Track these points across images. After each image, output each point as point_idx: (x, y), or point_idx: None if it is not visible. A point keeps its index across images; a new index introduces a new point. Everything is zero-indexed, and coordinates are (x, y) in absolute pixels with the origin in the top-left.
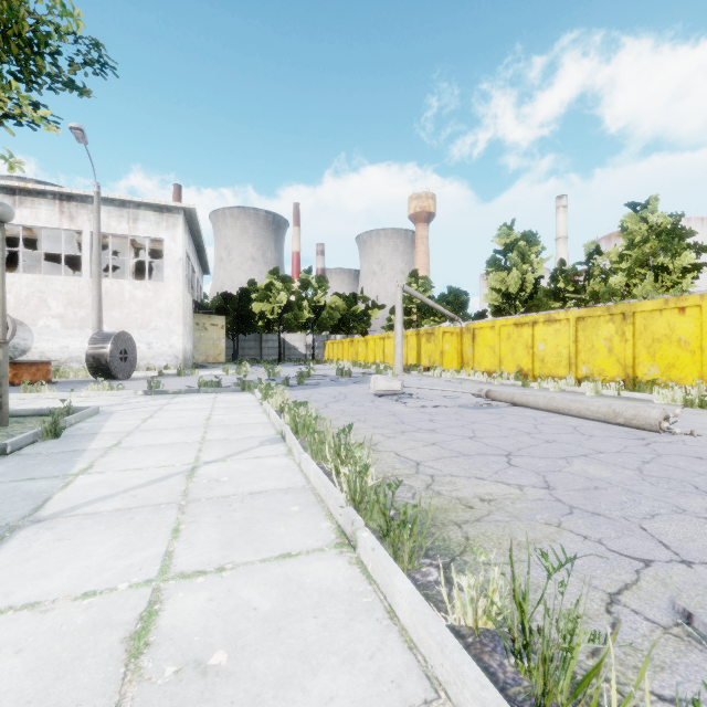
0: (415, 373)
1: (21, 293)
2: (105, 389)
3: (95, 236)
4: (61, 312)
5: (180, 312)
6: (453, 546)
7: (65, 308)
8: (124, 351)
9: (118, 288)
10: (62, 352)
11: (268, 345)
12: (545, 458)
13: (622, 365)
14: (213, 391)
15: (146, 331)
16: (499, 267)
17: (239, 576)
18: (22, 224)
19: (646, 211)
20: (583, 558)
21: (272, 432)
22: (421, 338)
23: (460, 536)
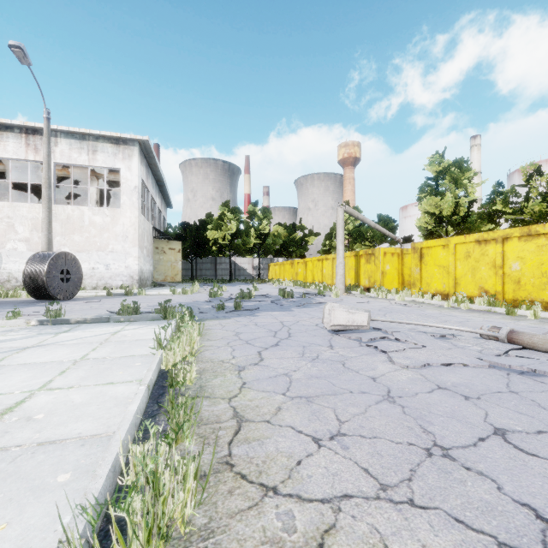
0: (358, 294)
1: None
2: None
3: (45, 160)
4: (27, 236)
5: (135, 235)
6: None
7: (31, 232)
8: (67, 272)
9: (79, 214)
10: None
11: (222, 267)
12: None
13: None
14: (127, 320)
15: (104, 254)
16: (432, 193)
17: None
18: None
19: None
20: None
21: (55, 536)
22: (360, 259)
23: None
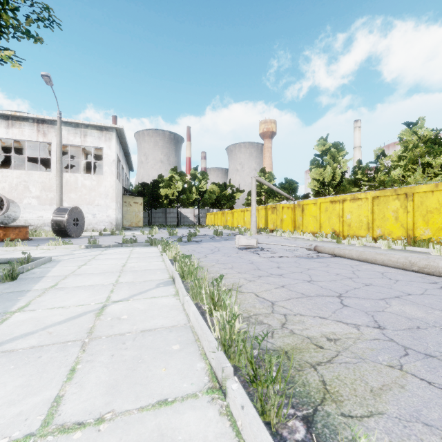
0: (264, 234)
1: (12, 182)
2: (60, 244)
3: (58, 145)
4: (38, 194)
5: (113, 194)
6: (313, 392)
7: (40, 192)
8: (76, 219)
9: (74, 179)
10: (38, 220)
11: (171, 215)
12: (368, 300)
13: (405, 228)
14: (131, 246)
15: (92, 207)
16: (318, 165)
17: (115, 430)
18: (13, 138)
19: (416, 127)
20: (437, 410)
21: (166, 276)
22: (268, 211)
23: (317, 380)
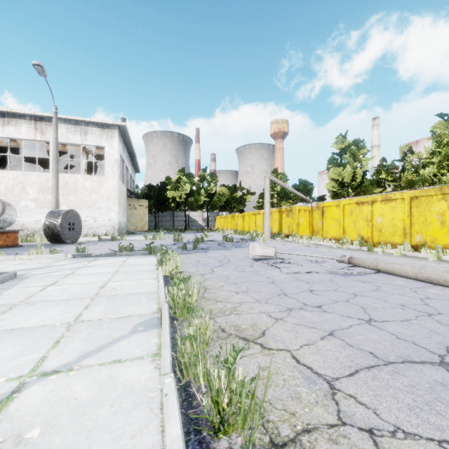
0: (279, 239)
1: (8, 184)
2: (43, 253)
3: (54, 143)
4: (35, 196)
5: (116, 196)
6: None
7: (38, 194)
8: (72, 223)
9: (74, 180)
10: (36, 224)
11: (178, 219)
12: None
13: None
14: (127, 254)
15: (92, 210)
16: (337, 164)
17: None
18: (9, 137)
19: None
20: None
21: (153, 308)
22: (282, 214)
23: None
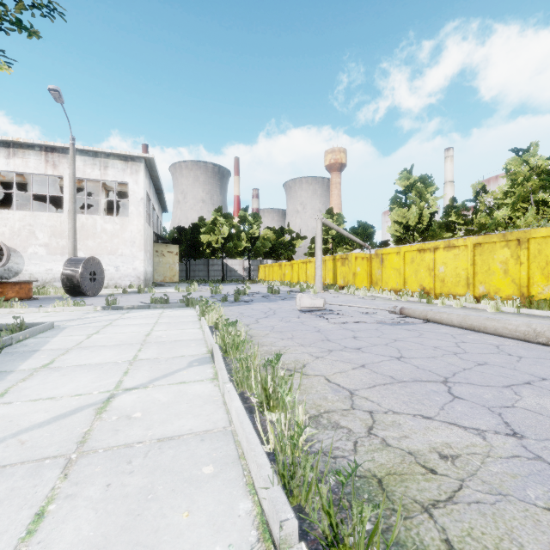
0: (333, 291)
1: (14, 226)
2: (69, 305)
3: (71, 179)
4: (46, 241)
5: (142, 241)
6: None
7: (50, 238)
8: (93, 273)
9: (92, 222)
10: (47, 274)
11: (214, 268)
12: (488, 387)
13: (517, 284)
14: (162, 307)
15: (114, 257)
16: (401, 205)
17: None
18: (15, 171)
19: (528, 155)
20: None
21: (203, 350)
22: (337, 262)
23: (437, 539)
